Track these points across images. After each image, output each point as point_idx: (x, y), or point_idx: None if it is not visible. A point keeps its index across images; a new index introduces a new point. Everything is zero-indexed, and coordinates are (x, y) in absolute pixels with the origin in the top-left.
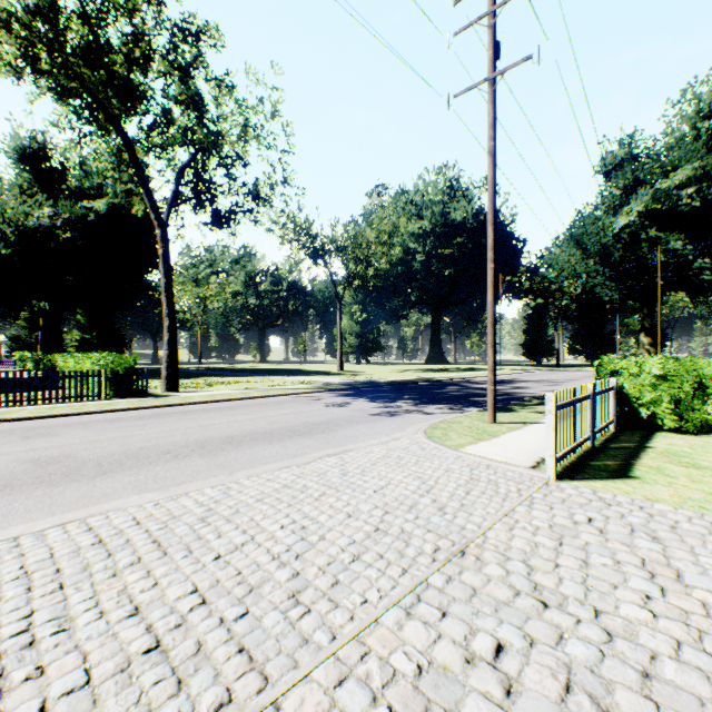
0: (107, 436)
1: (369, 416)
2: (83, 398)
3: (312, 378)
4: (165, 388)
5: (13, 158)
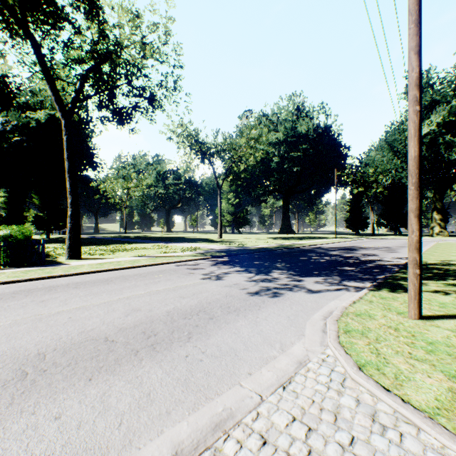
0: None
1: (249, 297)
2: None
3: (198, 245)
4: (67, 256)
5: None
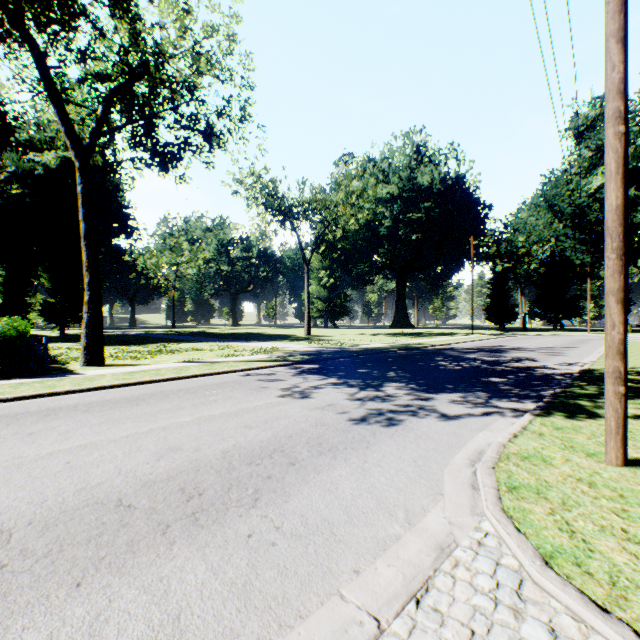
0: None
1: (351, 426)
2: None
3: (275, 345)
4: (83, 361)
5: None
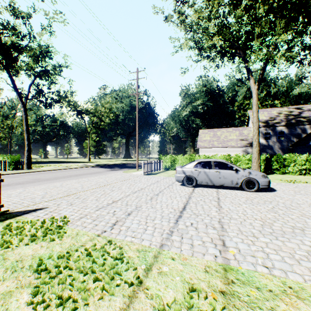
0: (39, 176)
1: (108, 171)
2: None
3: (80, 164)
4: (26, 167)
5: None
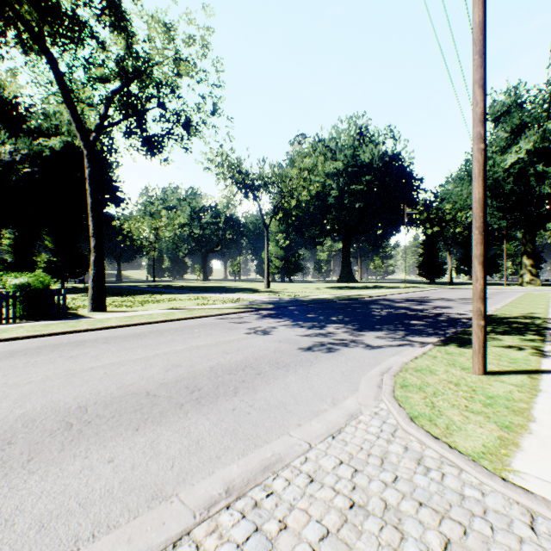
0: None
1: (300, 352)
2: None
3: (241, 296)
4: (90, 308)
5: None
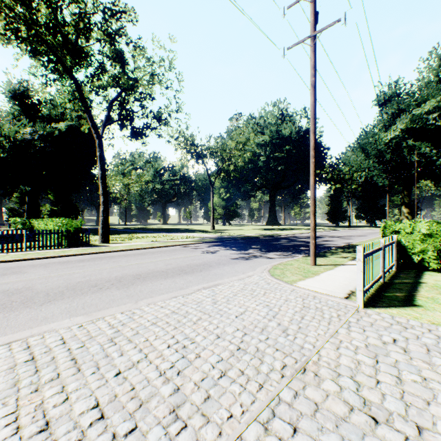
0: (57, 274)
1: (231, 260)
2: (48, 248)
3: (194, 234)
4: (100, 241)
5: (8, 97)
